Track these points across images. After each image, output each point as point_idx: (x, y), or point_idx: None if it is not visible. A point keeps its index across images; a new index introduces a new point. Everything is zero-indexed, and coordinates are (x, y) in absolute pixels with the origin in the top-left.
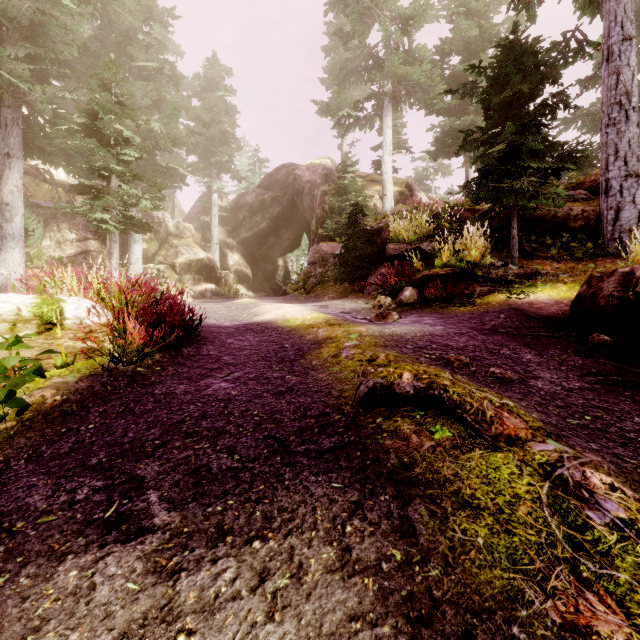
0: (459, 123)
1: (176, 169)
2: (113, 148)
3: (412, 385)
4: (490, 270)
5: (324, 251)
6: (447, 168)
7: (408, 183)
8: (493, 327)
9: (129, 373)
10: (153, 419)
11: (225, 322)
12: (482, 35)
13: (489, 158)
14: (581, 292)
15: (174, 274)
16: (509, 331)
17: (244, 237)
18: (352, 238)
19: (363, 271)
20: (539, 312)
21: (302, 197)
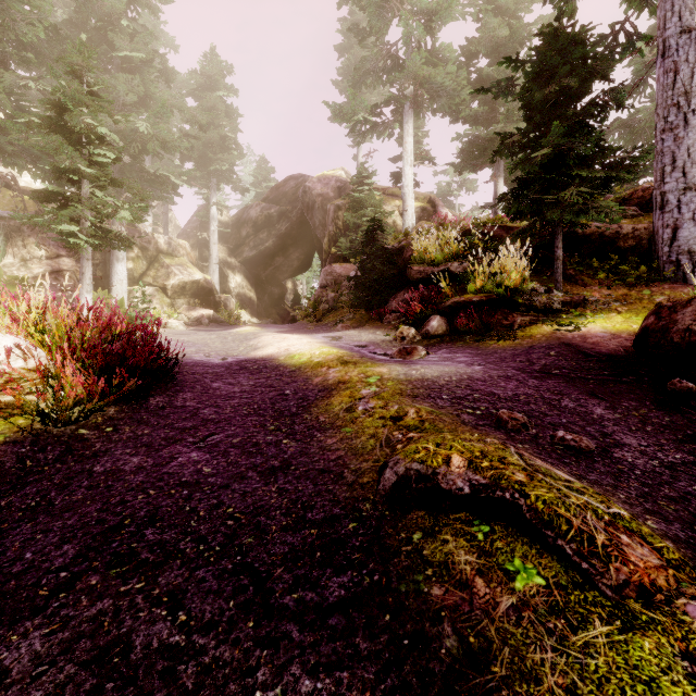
0: (487, 132)
1: (167, 177)
2: (84, 147)
3: (466, 478)
4: (532, 297)
5: (337, 273)
6: (472, 183)
7: (431, 198)
8: (544, 368)
9: (65, 438)
10: (75, 521)
11: (215, 358)
12: (512, 36)
13: (531, 165)
14: (648, 325)
15: (165, 298)
16: (565, 374)
17: (247, 256)
18: (369, 258)
19: (382, 296)
20: (596, 348)
21: (313, 212)
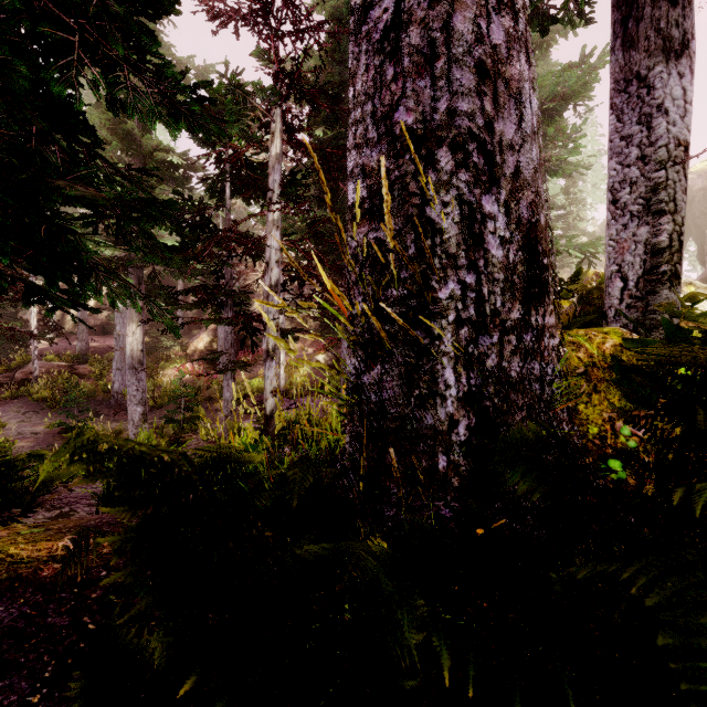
0: None
1: None
2: (573, 223)
3: None
4: None
5: None
6: None
7: None
8: None
9: None
10: None
11: None
12: None
13: None
14: None
15: None
16: None
17: None
18: None
19: None
20: None
21: (692, 205)
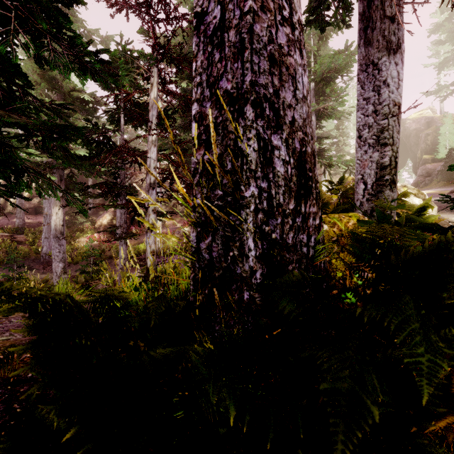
0: None
1: None
2: (341, 147)
3: None
4: None
5: (429, 168)
6: None
7: None
8: None
9: None
10: None
11: None
12: None
13: None
14: None
15: None
16: None
17: None
18: (448, 163)
19: None
20: None
21: (409, 139)
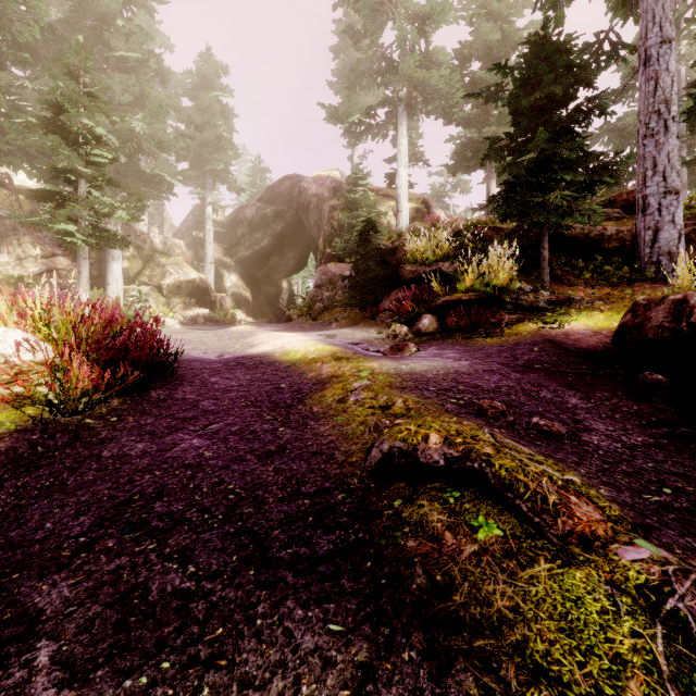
0: (480, 134)
1: (162, 177)
2: (81, 147)
3: (442, 453)
4: (519, 296)
5: (332, 273)
6: (466, 184)
7: (425, 199)
8: (527, 363)
9: (72, 427)
10: (88, 498)
11: (213, 355)
12: (504, 40)
13: (518, 168)
14: (625, 322)
15: (161, 297)
16: (546, 368)
17: (243, 256)
18: (363, 258)
19: (376, 295)
20: (577, 345)
21: (308, 212)
